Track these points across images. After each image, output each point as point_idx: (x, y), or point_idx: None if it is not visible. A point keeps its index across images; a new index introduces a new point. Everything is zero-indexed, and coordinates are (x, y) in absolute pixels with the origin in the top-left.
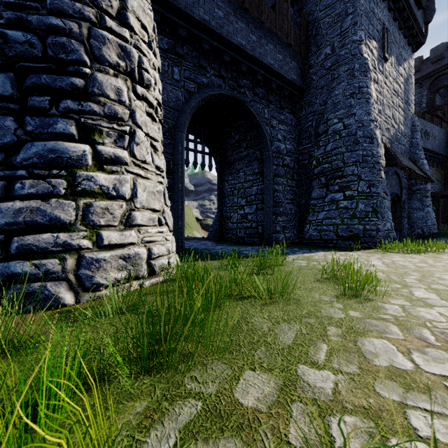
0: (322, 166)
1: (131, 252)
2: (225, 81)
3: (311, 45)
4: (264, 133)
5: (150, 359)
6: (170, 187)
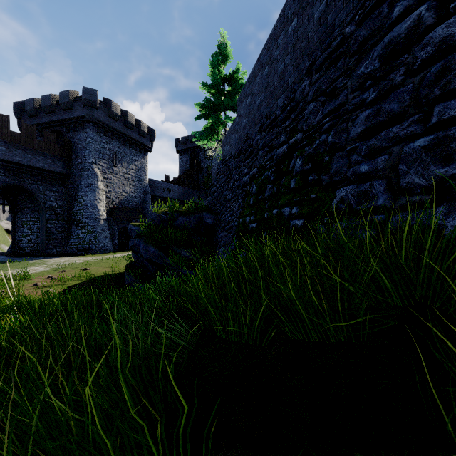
0: (75, 217)
1: None
2: (9, 177)
3: (73, 153)
4: (38, 200)
5: None
6: None
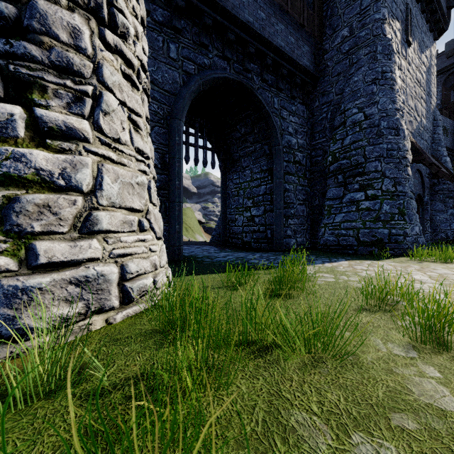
0: (339, 162)
1: (90, 272)
2: (230, 64)
3: (326, 27)
4: (273, 125)
5: None
6: (165, 185)
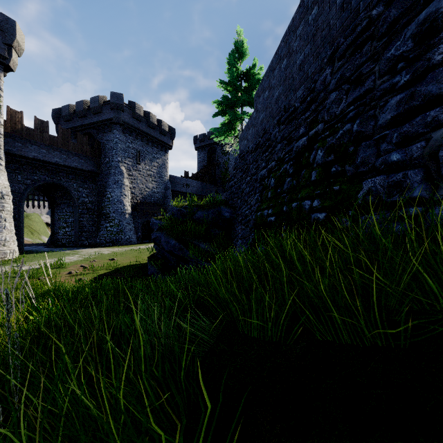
0: (103, 211)
1: (6, 251)
2: (48, 176)
3: (102, 153)
4: (73, 196)
5: (14, 263)
6: (16, 226)
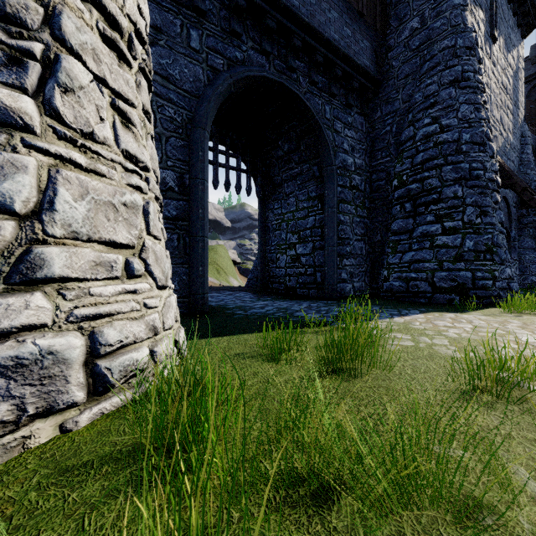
0: (407, 186)
1: (24, 350)
2: (270, 60)
3: (390, 18)
4: (325, 139)
5: None
6: (185, 214)
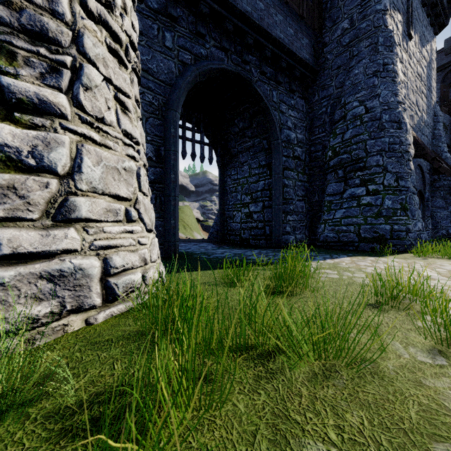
0: (339, 157)
1: (65, 266)
2: (228, 55)
3: (326, 20)
4: (272, 118)
5: None
6: (160, 178)
